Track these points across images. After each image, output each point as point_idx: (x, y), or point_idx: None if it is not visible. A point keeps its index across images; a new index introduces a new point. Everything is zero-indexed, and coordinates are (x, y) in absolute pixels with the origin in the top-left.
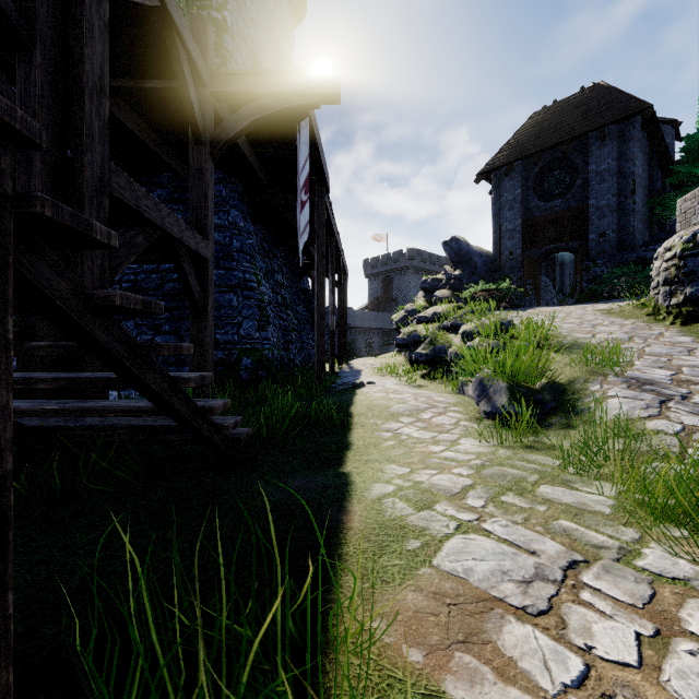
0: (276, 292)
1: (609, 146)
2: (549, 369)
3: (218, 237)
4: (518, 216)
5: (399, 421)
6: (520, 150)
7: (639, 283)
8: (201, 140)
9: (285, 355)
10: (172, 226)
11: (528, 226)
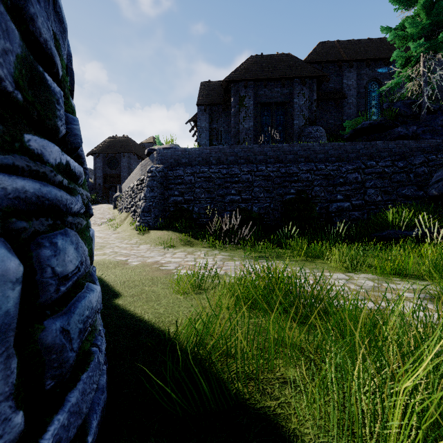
0: None
1: (126, 159)
2: None
3: None
4: (102, 172)
5: None
6: (102, 150)
7: None
8: None
9: None
10: None
11: (105, 176)
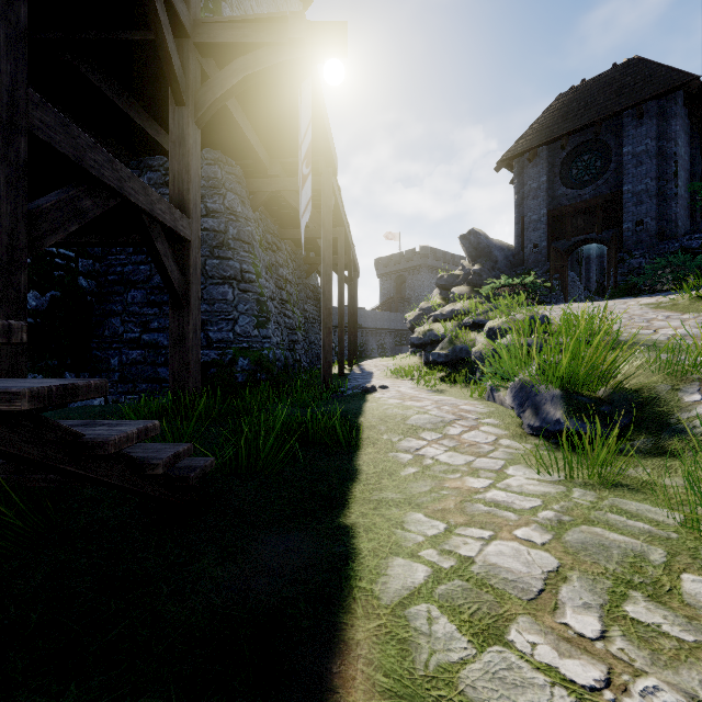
0: (281, 287)
1: (648, 125)
2: (616, 372)
3: (213, 223)
4: (543, 206)
5: (420, 437)
6: (545, 133)
7: (688, 274)
8: (183, 100)
9: (290, 356)
10: (136, 193)
11: (554, 216)
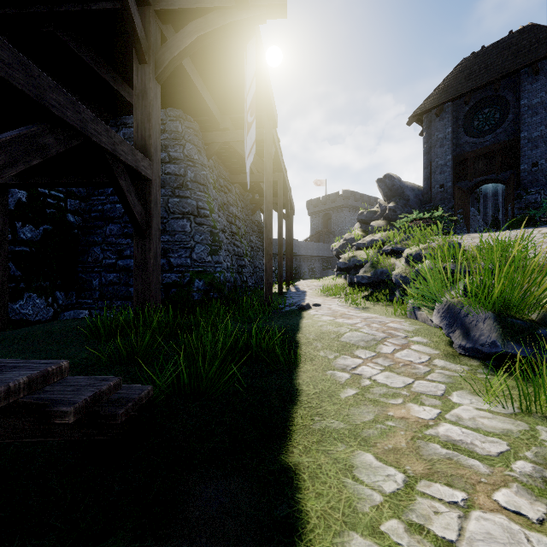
0: (231, 222)
1: (543, 80)
2: None
3: (174, 168)
4: (448, 152)
5: (354, 354)
6: (450, 92)
7: None
8: (145, 58)
9: (238, 277)
10: (99, 134)
11: (458, 161)
